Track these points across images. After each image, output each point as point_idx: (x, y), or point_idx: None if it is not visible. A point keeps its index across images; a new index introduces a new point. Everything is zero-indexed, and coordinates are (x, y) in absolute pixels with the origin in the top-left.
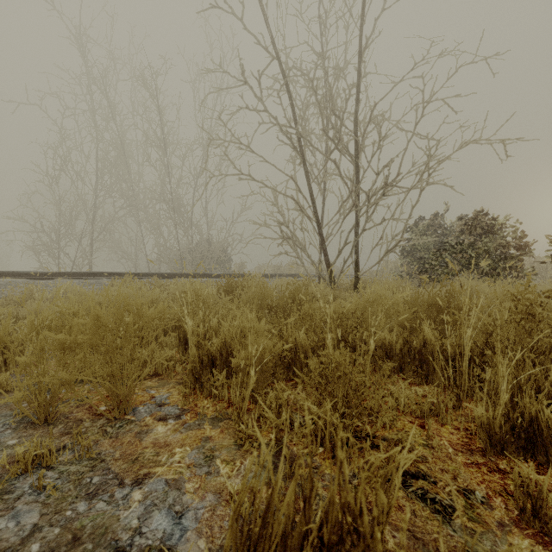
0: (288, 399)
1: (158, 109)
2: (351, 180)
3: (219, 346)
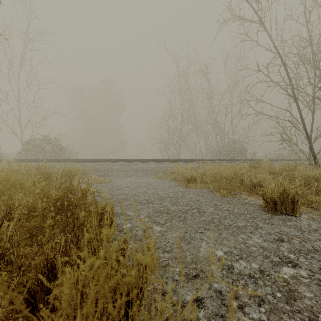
0: None
1: (209, 81)
2: None
3: (257, 181)
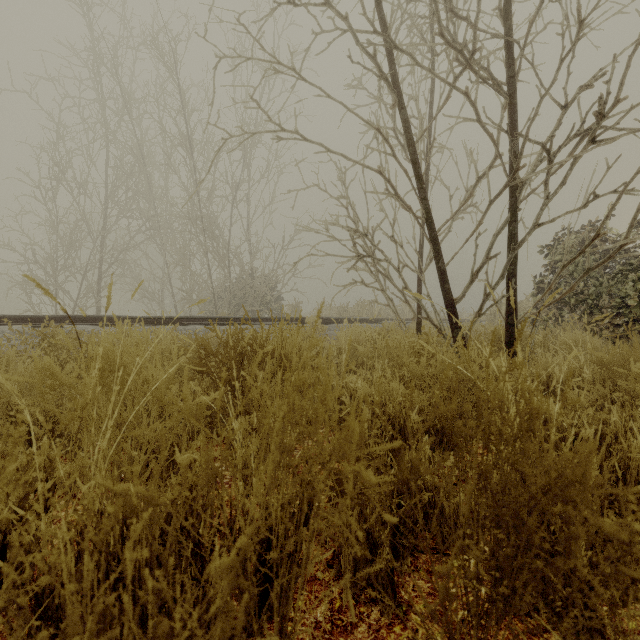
0: None
1: (179, 91)
2: (501, 127)
3: None
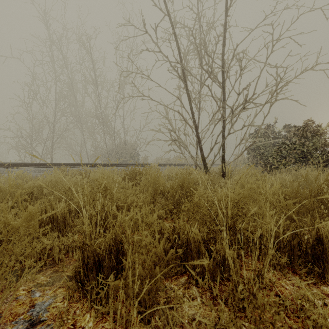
0: (182, 313)
1: (92, 60)
2: (219, 99)
3: (108, 244)
